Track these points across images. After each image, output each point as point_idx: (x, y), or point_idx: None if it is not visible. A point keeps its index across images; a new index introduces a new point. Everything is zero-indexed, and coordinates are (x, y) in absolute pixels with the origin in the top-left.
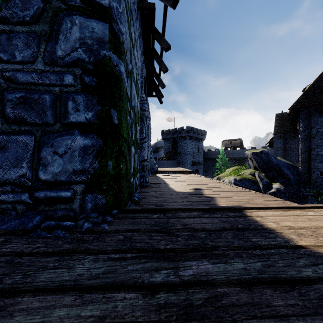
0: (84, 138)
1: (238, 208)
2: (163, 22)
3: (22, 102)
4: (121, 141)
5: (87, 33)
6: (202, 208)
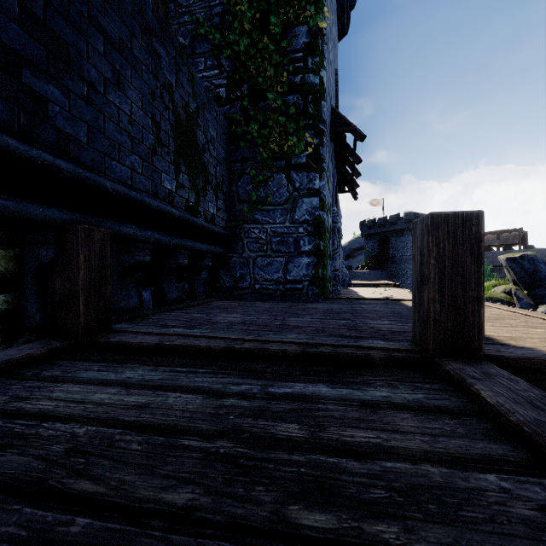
0: (308, 258)
1: (399, 299)
2: (354, 143)
3: (279, 242)
4: (324, 259)
5: (309, 205)
6: (374, 298)
